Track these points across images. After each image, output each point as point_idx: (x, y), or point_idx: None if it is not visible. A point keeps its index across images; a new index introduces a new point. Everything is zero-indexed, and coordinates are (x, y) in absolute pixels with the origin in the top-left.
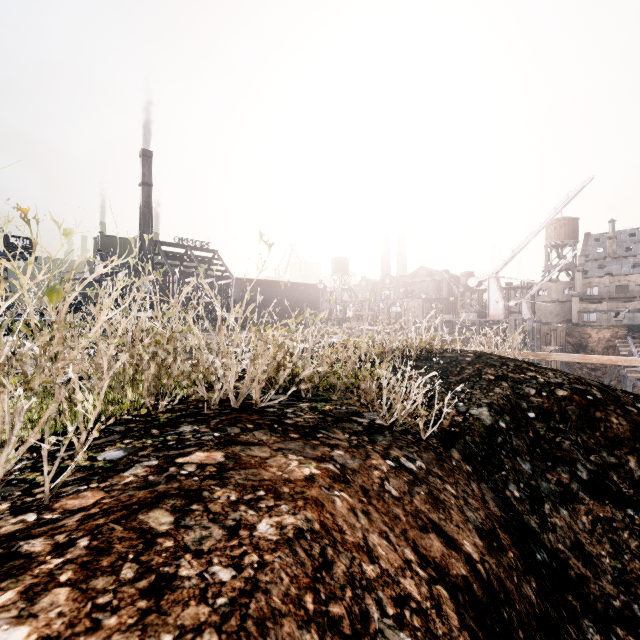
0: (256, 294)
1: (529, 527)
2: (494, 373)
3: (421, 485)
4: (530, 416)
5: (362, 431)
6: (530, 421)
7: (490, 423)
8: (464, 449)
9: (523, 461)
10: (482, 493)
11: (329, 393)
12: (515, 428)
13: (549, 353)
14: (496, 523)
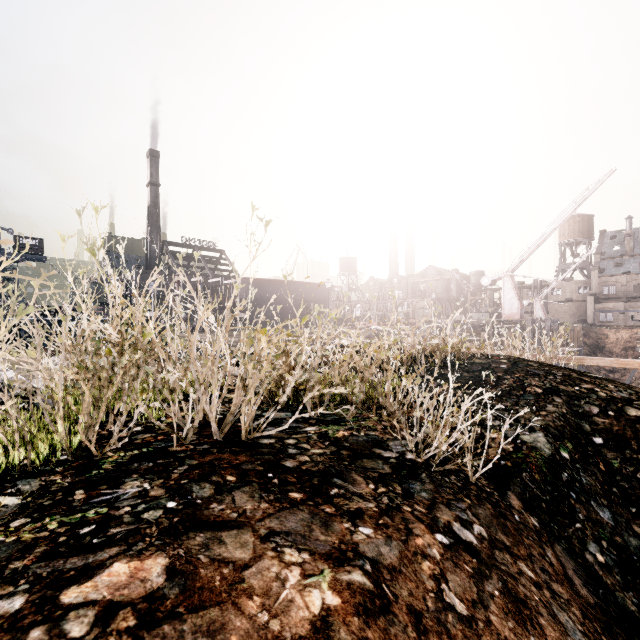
0: (262, 294)
1: (626, 612)
2: (540, 385)
3: (490, 575)
4: (597, 442)
5: (391, 474)
6: (598, 449)
7: (550, 453)
8: (522, 491)
9: (600, 507)
10: (562, 565)
11: (342, 410)
12: (581, 459)
13: (582, 357)
14: (596, 623)
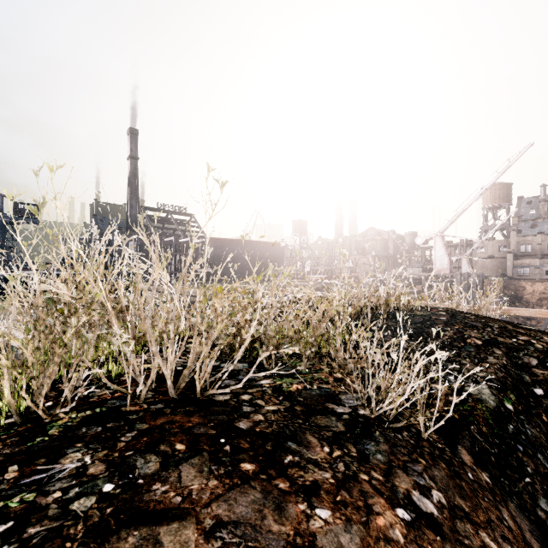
0: (226, 251)
1: None
2: (480, 336)
3: None
4: (537, 393)
5: (344, 432)
6: (539, 400)
7: (494, 405)
8: (472, 445)
9: (546, 460)
10: (519, 528)
11: (295, 361)
12: (524, 410)
13: (509, 308)
14: None
